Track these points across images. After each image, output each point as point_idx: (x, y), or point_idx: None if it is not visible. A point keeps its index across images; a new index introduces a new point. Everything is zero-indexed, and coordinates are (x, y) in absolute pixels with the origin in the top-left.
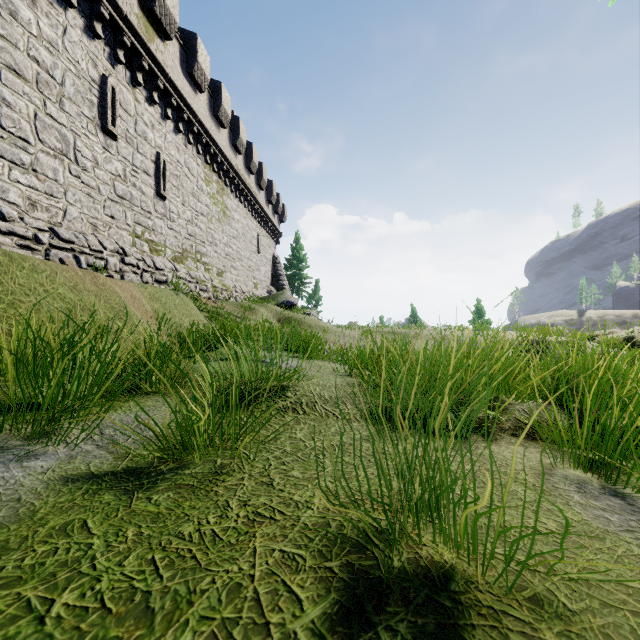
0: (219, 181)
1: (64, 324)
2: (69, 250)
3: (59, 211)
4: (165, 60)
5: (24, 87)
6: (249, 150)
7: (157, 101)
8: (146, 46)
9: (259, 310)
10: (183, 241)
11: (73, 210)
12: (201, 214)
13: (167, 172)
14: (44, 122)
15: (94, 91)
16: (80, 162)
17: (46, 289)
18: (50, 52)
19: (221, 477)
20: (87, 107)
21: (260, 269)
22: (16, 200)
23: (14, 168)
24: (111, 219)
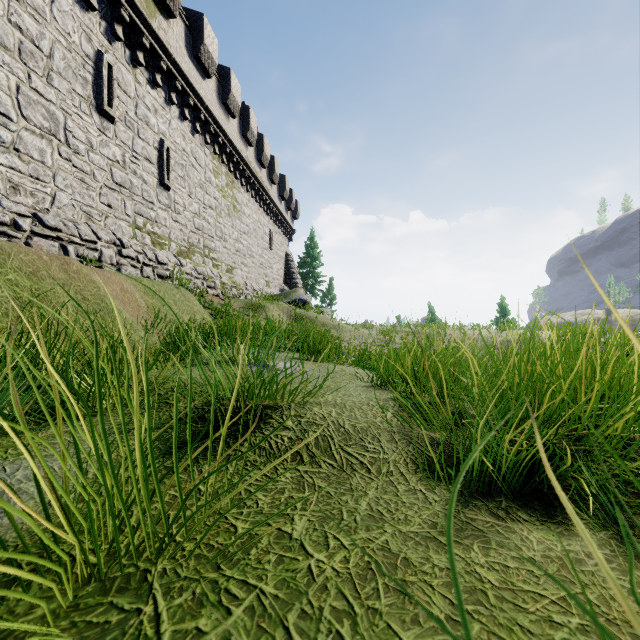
0: (229, 173)
1: None
2: (55, 239)
3: (46, 196)
4: (168, 40)
5: (4, 56)
6: (260, 142)
7: (160, 84)
8: (147, 22)
9: (270, 308)
10: (189, 235)
11: (63, 196)
12: (209, 207)
13: (171, 160)
14: (28, 97)
15: (88, 68)
16: (72, 144)
17: None
18: (36, 20)
19: None
20: (80, 84)
21: (272, 267)
22: None
23: None
24: (108, 208)
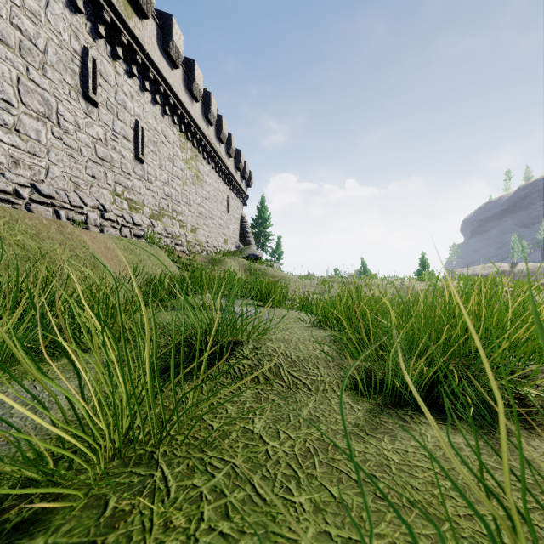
0: (193, 149)
1: None
2: (49, 205)
3: (42, 169)
4: (143, 37)
5: (7, 52)
6: (219, 122)
7: (136, 74)
8: (125, 23)
9: (228, 262)
10: (160, 200)
11: (55, 169)
12: (176, 177)
13: (145, 138)
14: (27, 86)
15: (76, 61)
16: (62, 125)
17: (2, 236)
18: (33, 22)
19: None
20: (69, 75)
21: (229, 227)
22: None
23: None
24: (92, 178)
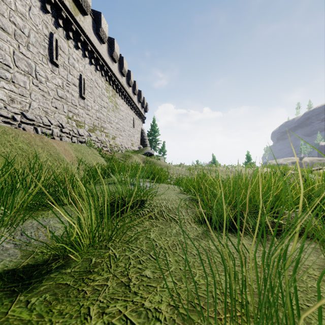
0: (113, 90)
1: (5, 163)
2: (31, 124)
3: (27, 104)
4: (84, 26)
5: (7, 37)
6: (129, 74)
7: (80, 47)
8: (74, 18)
9: (133, 157)
10: (94, 121)
11: (34, 103)
12: (103, 107)
13: (85, 85)
14: (18, 56)
15: (46, 41)
16: (38, 78)
17: (11, 144)
18: (22, 19)
19: (92, 276)
20: (42, 49)
21: (134, 136)
22: (3, 97)
23: (2, 80)
24: (55, 109)
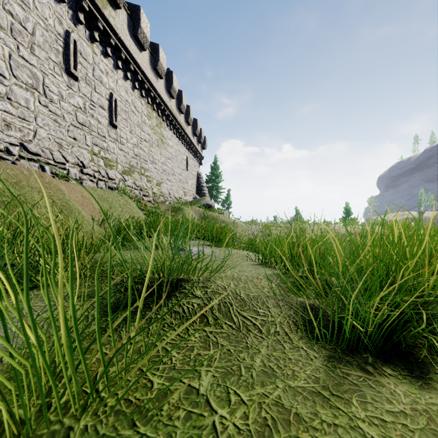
0: (158, 117)
1: None
2: (36, 161)
3: (30, 132)
4: (116, 24)
5: (0, 33)
6: (180, 96)
7: (110, 54)
8: (101, 11)
9: (186, 210)
10: (130, 159)
11: (42, 131)
12: (144, 140)
13: (118, 108)
14: (17, 62)
15: (59, 42)
16: (48, 95)
17: None
18: (22, 8)
19: None
20: (54, 54)
21: (188, 182)
22: None
23: None
24: (73, 140)
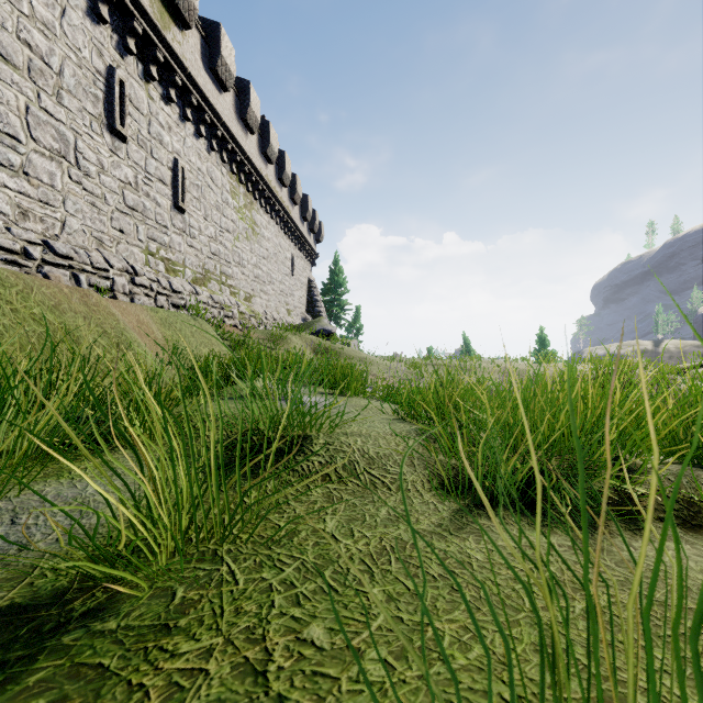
0: (247, 194)
1: None
2: (66, 267)
3: (56, 222)
4: (183, 52)
5: (13, 75)
6: (281, 159)
7: (174, 99)
8: (161, 34)
9: (292, 339)
10: (205, 261)
11: (74, 221)
12: (226, 230)
13: (186, 181)
14: (38, 117)
15: (99, 84)
16: (82, 166)
17: (15, 308)
18: (45, 36)
19: (172, 640)
20: (91, 102)
21: (294, 294)
22: (3, 208)
23: (0, 170)
24: (120, 233)
